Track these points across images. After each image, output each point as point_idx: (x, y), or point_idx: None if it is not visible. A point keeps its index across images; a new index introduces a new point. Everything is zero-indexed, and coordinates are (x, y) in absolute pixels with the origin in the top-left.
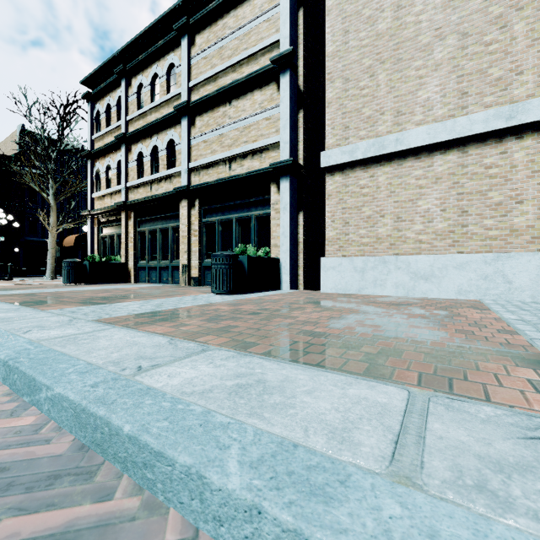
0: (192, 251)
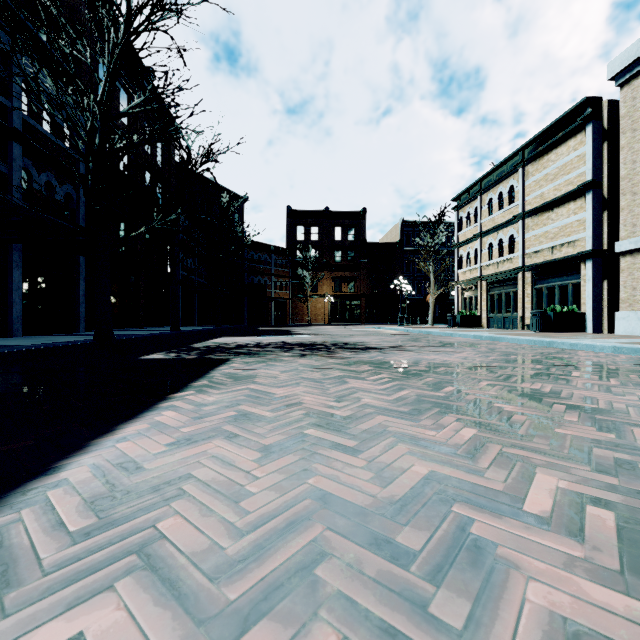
0: (526, 307)
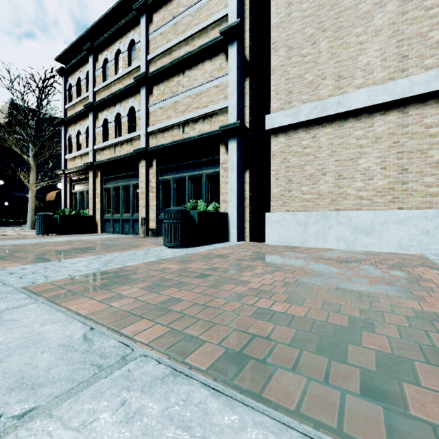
0: (150, 205)
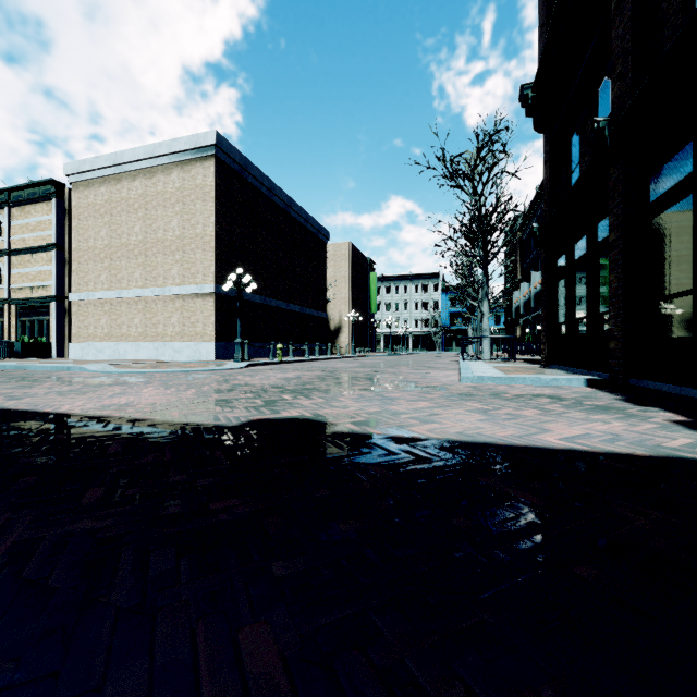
0: (12, 337)
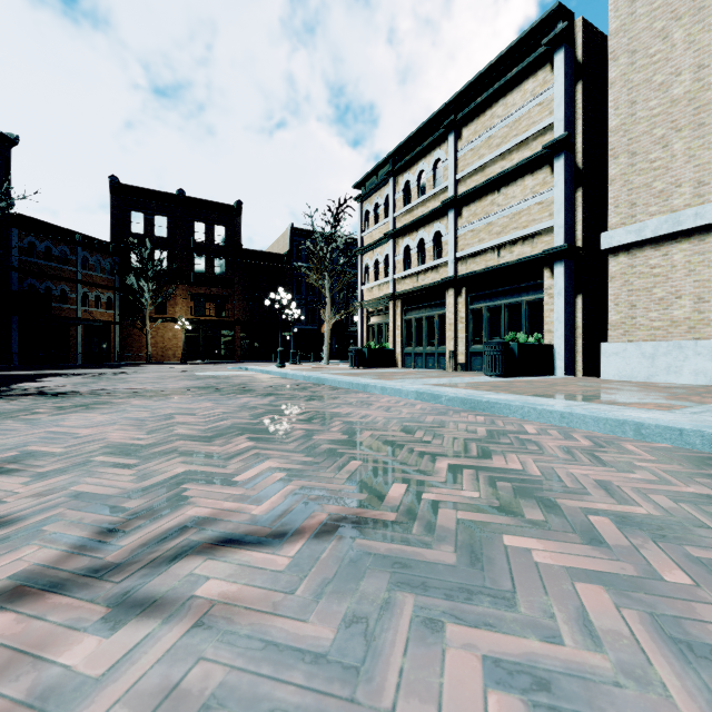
0: (459, 337)
